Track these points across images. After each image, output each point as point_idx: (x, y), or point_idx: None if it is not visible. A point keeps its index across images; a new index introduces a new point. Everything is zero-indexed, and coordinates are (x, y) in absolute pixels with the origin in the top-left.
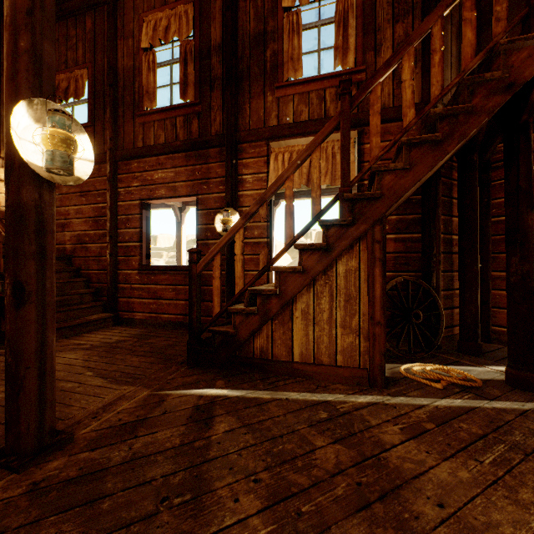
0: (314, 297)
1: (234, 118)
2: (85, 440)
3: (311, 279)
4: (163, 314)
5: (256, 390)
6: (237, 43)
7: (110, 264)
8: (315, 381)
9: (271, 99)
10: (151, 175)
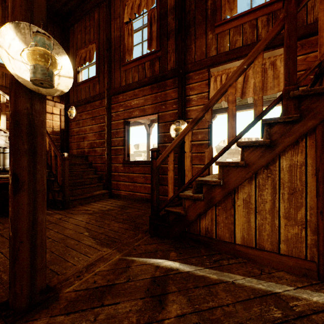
0: (255, 188)
1: (183, 55)
2: (65, 301)
3: (253, 173)
4: (137, 192)
5: (203, 268)
6: (185, 2)
7: (107, 160)
8: (258, 265)
9: (211, 36)
10: (130, 103)
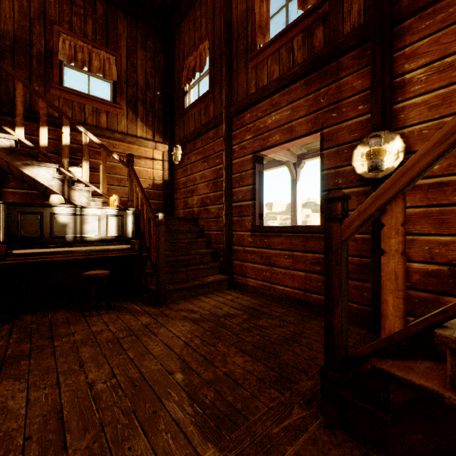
0: None
1: None
2: None
3: None
4: (276, 284)
5: None
6: None
7: (225, 224)
8: None
9: None
10: (264, 122)
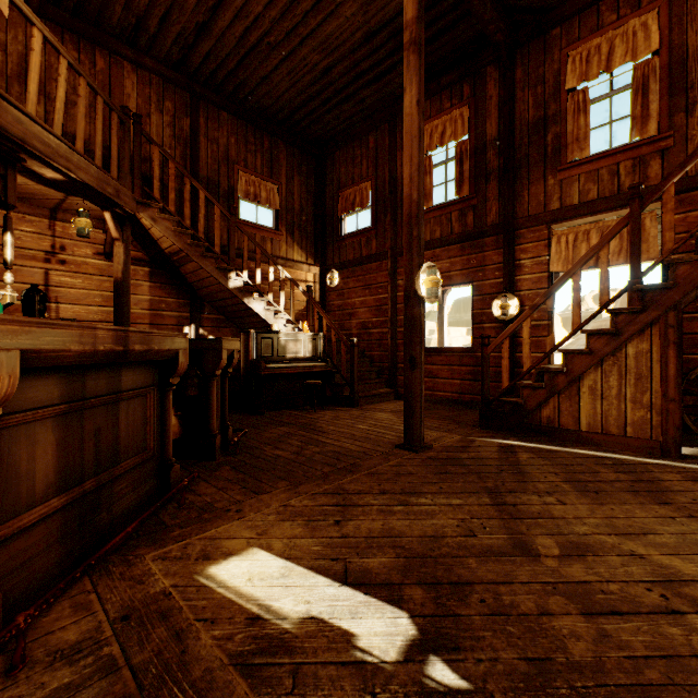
0: (601, 375)
1: (511, 207)
2: (439, 449)
3: (598, 360)
4: (438, 391)
5: (546, 445)
6: (514, 134)
7: (391, 346)
8: (603, 448)
9: (552, 182)
10: None
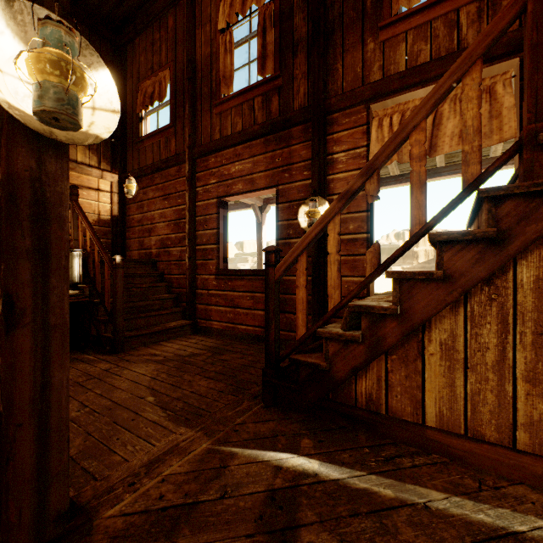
0: (465, 323)
1: (321, 82)
2: (104, 536)
3: (461, 293)
4: (240, 324)
5: (365, 472)
6: None
7: (189, 268)
8: (471, 469)
9: (372, 47)
10: (228, 169)
